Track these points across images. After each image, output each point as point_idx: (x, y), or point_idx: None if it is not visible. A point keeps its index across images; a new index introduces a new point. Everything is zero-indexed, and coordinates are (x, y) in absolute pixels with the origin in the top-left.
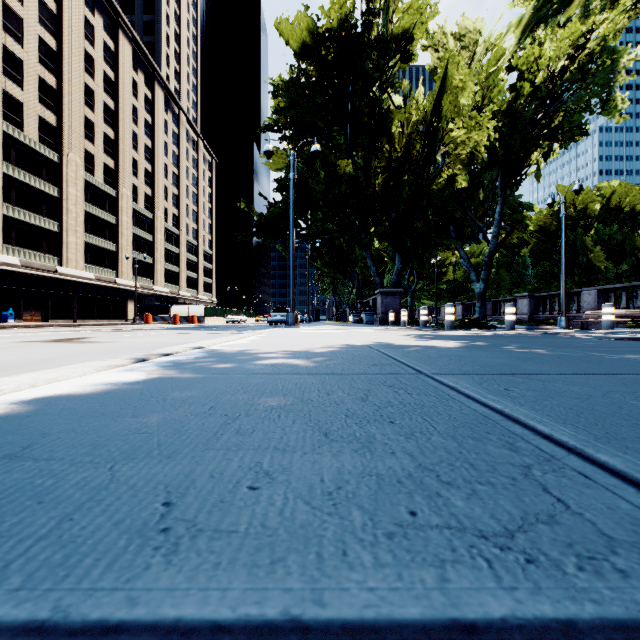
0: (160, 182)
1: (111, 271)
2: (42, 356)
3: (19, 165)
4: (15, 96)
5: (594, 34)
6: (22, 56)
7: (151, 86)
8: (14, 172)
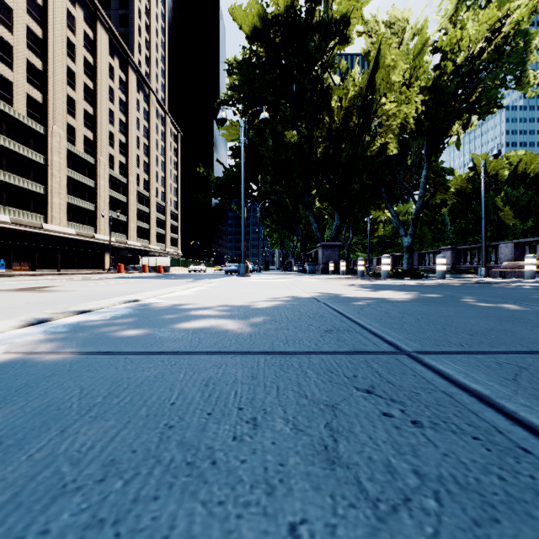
0: (133, 152)
1: (90, 228)
2: None
3: (9, 136)
4: (6, 76)
5: (509, 19)
6: (12, 42)
7: (125, 70)
8: (5, 142)
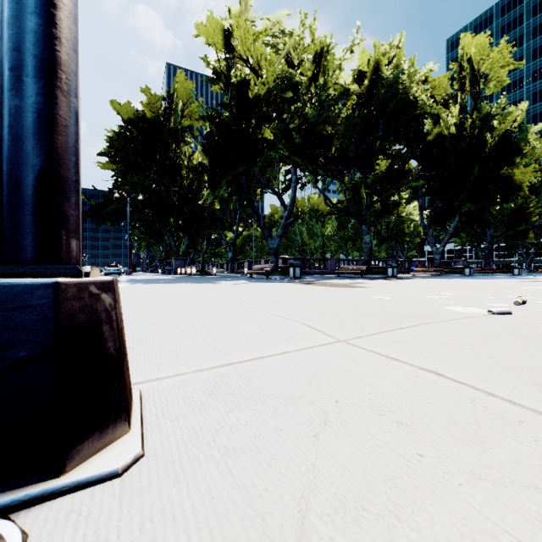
0: None
1: None
2: None
3: None
4: None
5: None
6: None
7: None
8: None
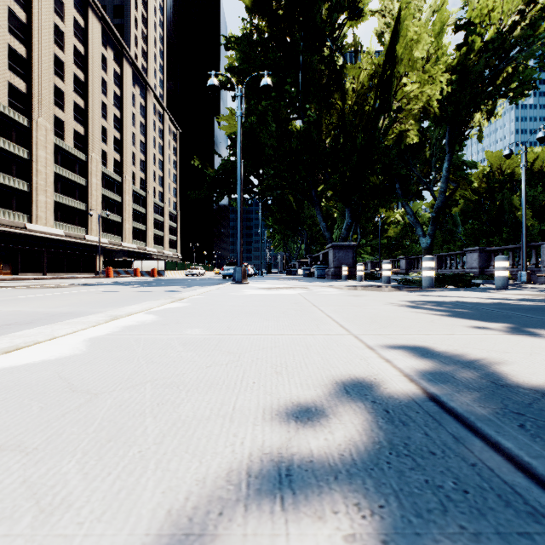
0: (128, 149)
1: (81, 228)
2: None
3: None
4: None
5: None
6: None
7: (120, 62)
8: None
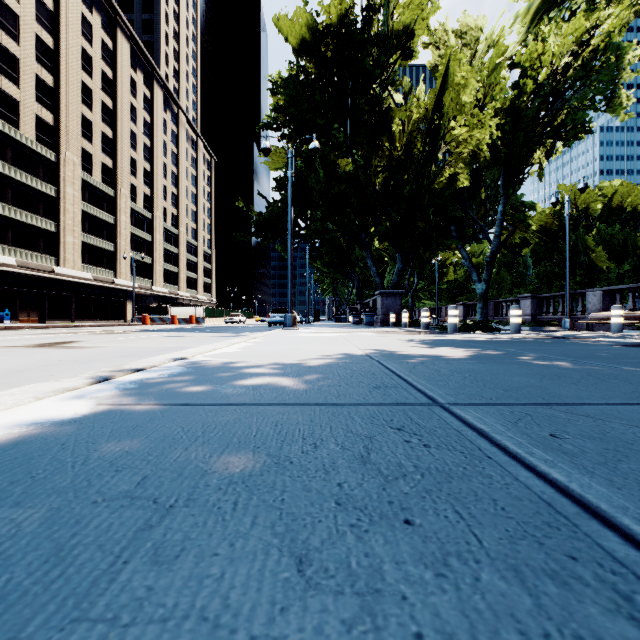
0: (159, 182)
1: (109, 271)
2: (13, 366)
3: (15, 164)
4: (11, 94)
5: (598, 30)
6: (18, 54)
7: (150, 85)
8: (10, 171)
